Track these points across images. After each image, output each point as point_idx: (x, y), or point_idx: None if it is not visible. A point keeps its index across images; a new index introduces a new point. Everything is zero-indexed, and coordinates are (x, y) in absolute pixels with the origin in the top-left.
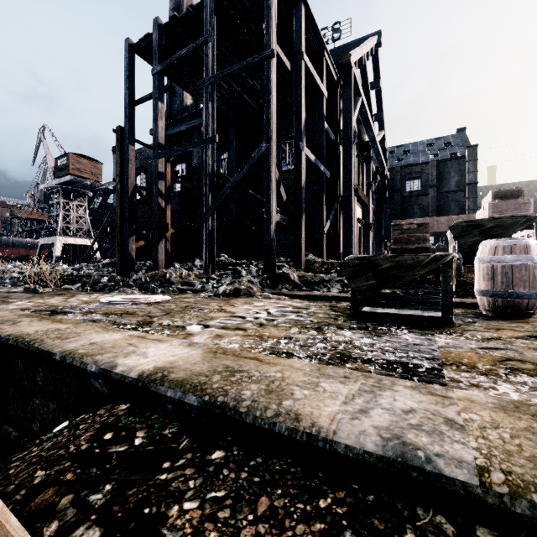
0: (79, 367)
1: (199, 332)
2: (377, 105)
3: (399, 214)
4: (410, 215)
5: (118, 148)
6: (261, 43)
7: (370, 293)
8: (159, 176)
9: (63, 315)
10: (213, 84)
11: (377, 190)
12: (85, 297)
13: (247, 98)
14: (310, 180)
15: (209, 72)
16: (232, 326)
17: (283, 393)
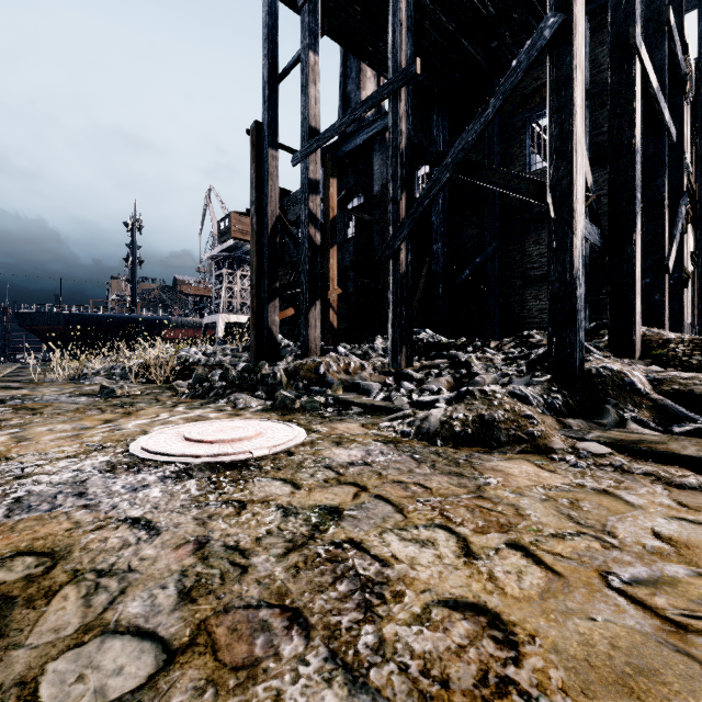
0: None
1: None
2: None
3: None
4: None
5: (253, 159)
6: None
7: None
8: (311, 187)
9: None
10: None
11: None
12: (142, 418)
13: (466, 45)
14: (594, 179)
15: None
16: None
17: None
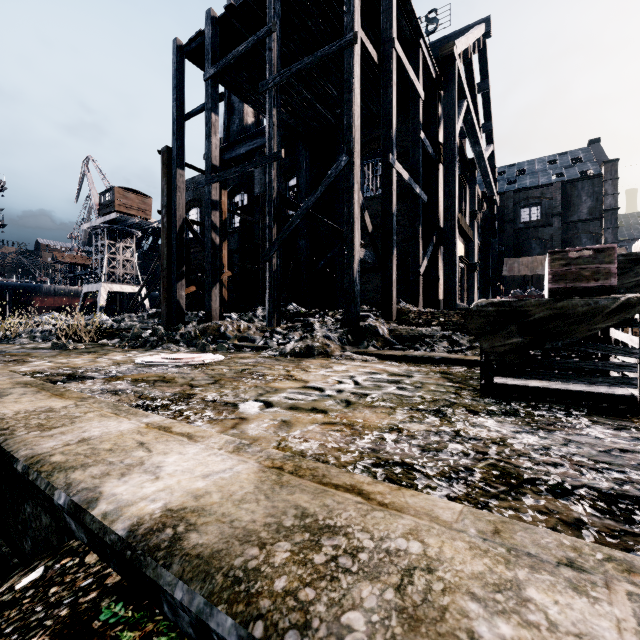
0: (43, 492)
1: (256, 415)
2: (484, 112)
3: (512, 251)
4: (526, 252)
5: (165, 174)
6: (338, 33)
7: (513, 356)
8: (213, 205)
9: (79, 383)
10: (278, 85)
11: (482, 221)
12: (119, 356)
13: (320, 108)
14: (399, 209)
15: (273, 71)
16: (305, 405)
17: (448, 633)
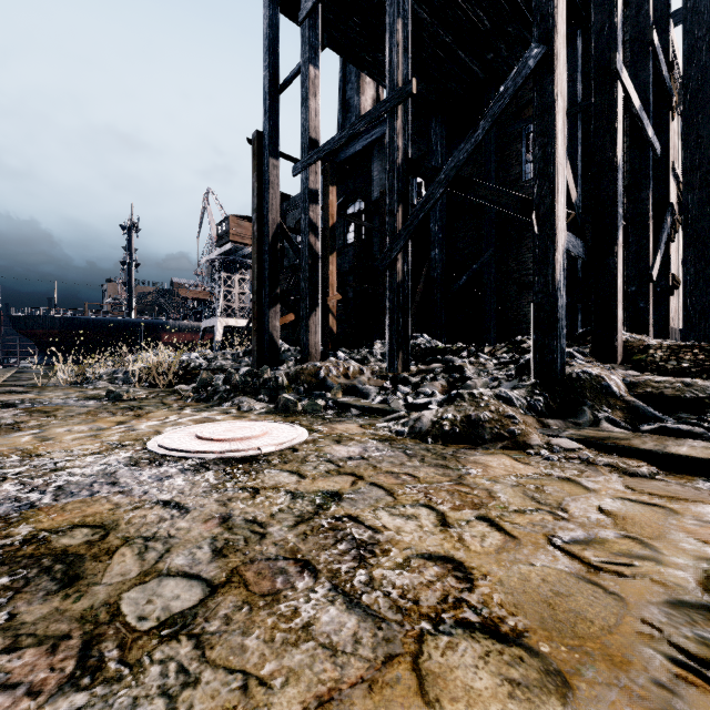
0: None
1: None
2: None
3: None
4: None
5: (255, 167)
6: None
7: None
8: (311, 197)
9: None
10: None
11: None
12: (153, 420)
13: (462, 56)
14: (587, 189)
15: None
16: None
17: None
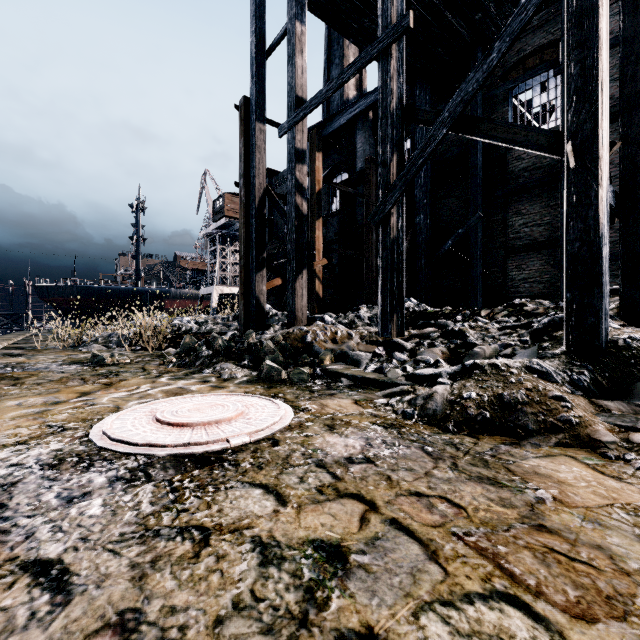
0: None
1: None
2: None
3: None
4: None
5: (242, 133)
6: None
7: None
8: (298, 157)
9: None
10: None
11: None
12: (121, 390)
13: (449, 18)
14: None
15: None
16: None
17: None
